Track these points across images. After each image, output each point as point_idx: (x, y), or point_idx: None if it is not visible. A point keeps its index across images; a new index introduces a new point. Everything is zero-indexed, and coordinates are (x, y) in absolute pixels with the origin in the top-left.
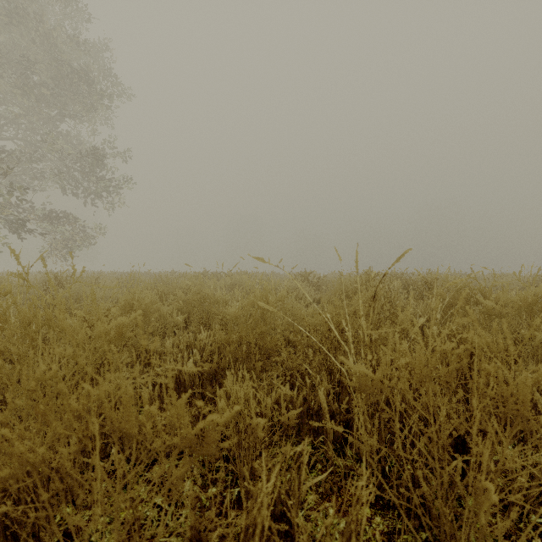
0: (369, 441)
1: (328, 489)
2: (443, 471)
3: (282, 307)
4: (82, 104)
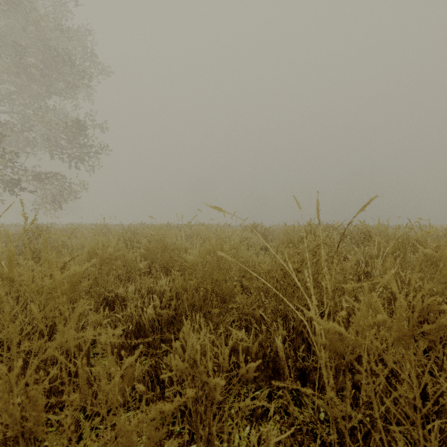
0: (340, 407)
1: (288, 446)
2: (428, 445)
3: (236, 255)
4: (66, 83)
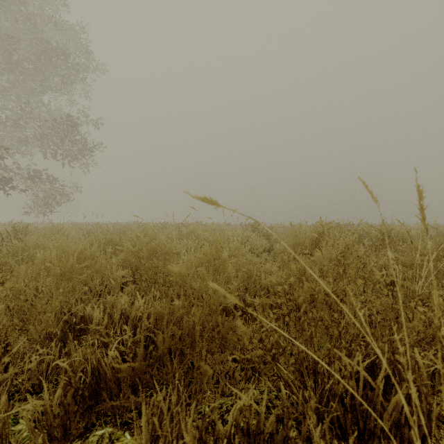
0: None
1: None
2: None
3: (237, 263)
4: (60, 78)
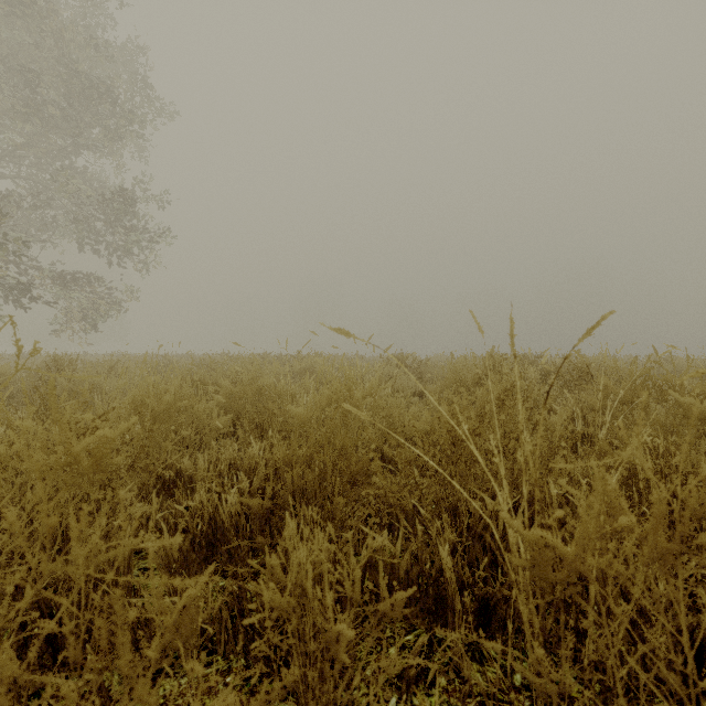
0: (555, 677)
1: None
2: None
3: (373, 405)
4: (103, 131)
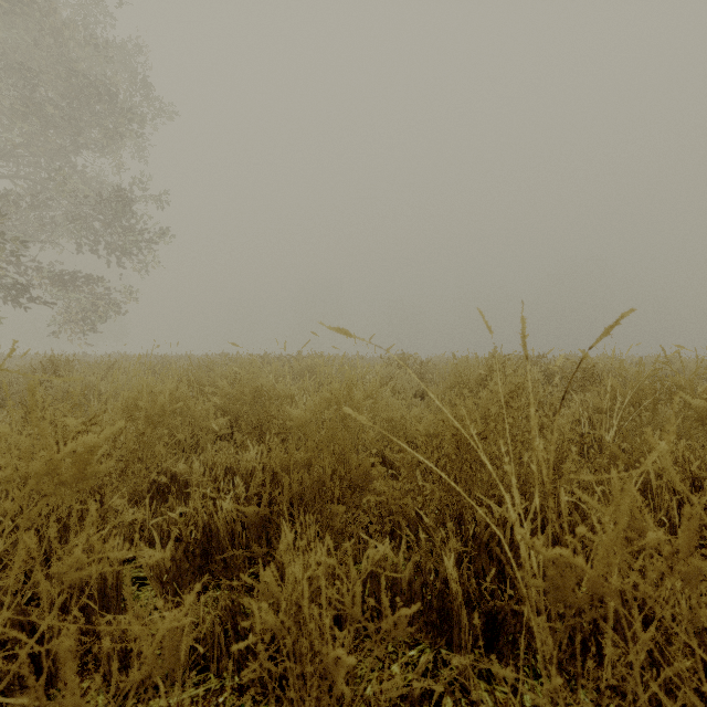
0: None
1: None
2: None
3: (374, 407)
4: (102, 130)
